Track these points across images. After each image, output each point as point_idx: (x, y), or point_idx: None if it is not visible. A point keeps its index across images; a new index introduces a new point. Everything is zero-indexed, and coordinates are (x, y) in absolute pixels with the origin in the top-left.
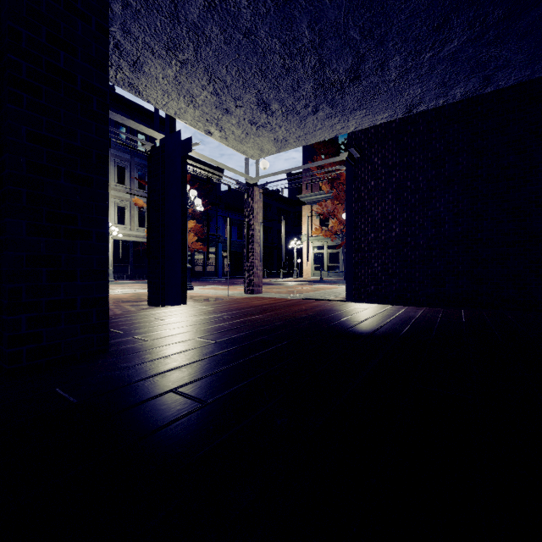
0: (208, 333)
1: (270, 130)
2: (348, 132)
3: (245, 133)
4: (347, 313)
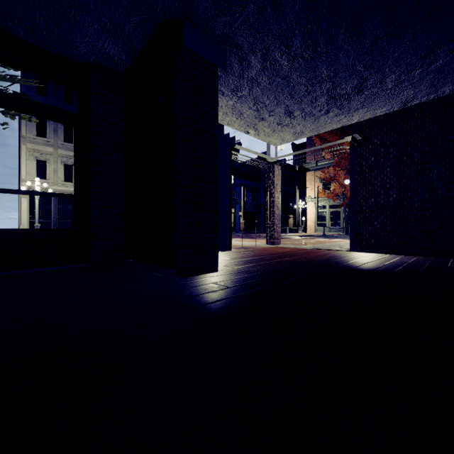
0: (263, 266)
1: (291, 127)
2: (352, 123)
3: (272, 130)
4: (353, 258)
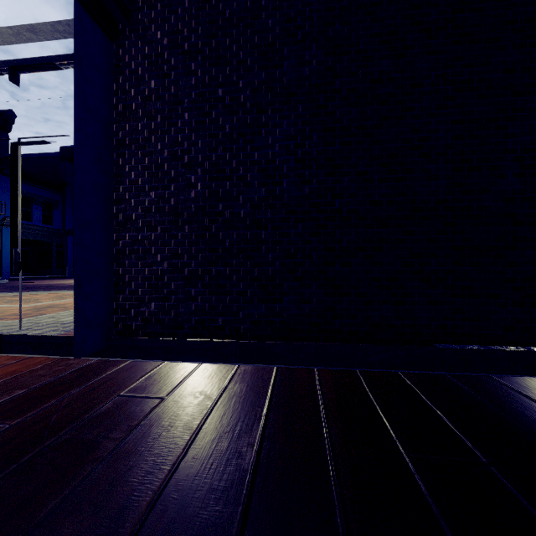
0: None
1: None
2: None
3: None
4: None
